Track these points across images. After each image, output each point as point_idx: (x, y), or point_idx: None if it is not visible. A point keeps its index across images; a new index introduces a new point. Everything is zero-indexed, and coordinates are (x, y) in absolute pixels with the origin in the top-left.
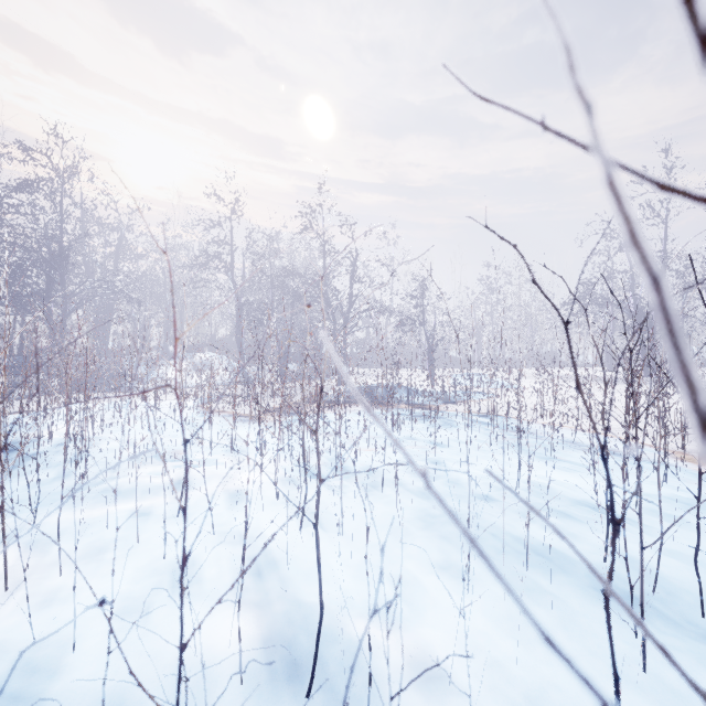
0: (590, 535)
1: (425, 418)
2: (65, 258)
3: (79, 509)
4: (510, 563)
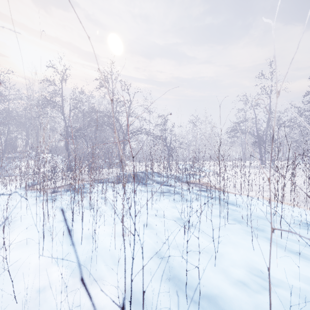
0: None
1: (169, 195)
2: None
3: None
4: None
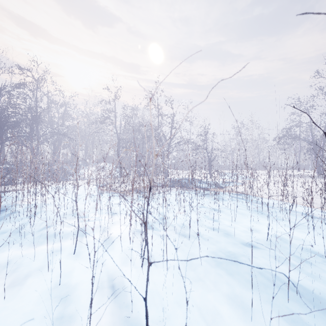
0: (322, 276)
1: (209, 195)
2: (38, 118)
3: (24, 246)
4: (275, 297)
